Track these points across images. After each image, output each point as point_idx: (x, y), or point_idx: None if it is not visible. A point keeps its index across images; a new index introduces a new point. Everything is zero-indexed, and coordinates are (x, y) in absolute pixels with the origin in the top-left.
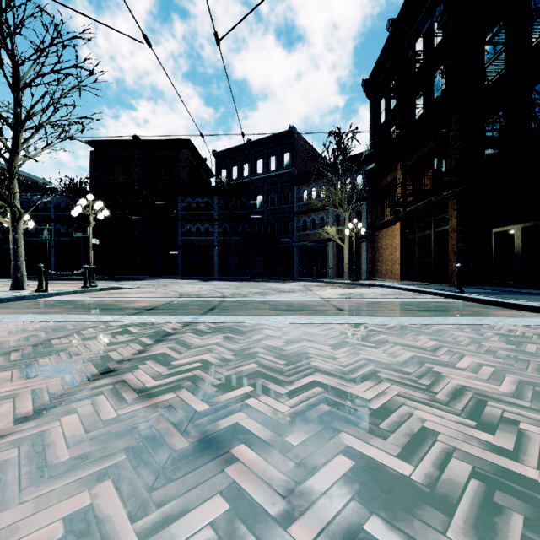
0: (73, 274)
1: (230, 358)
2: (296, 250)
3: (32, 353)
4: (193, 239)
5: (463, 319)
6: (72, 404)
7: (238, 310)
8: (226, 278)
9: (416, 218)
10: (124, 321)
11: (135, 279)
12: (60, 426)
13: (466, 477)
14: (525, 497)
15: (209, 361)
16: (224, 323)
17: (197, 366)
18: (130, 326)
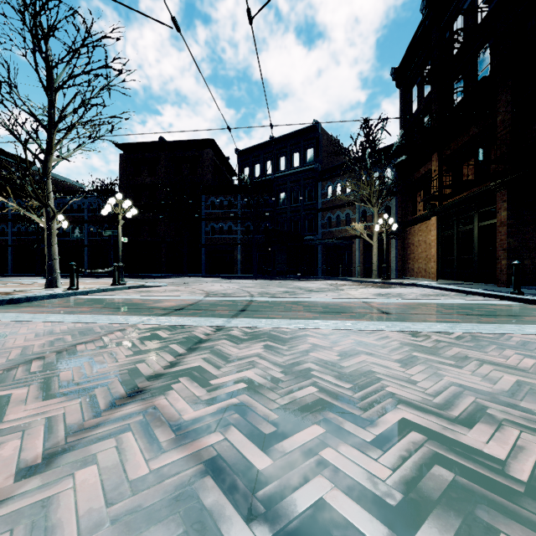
0: (104, 272)
1: (279, 376)
2: (320, 247)
3: (54, 363)
4: (216, 237)
5: None
6: (92, 446)
7: (271, 311)
8: (249, 276)
9: (455, 212)
10: (152, 323)
11: (161, 277)
12: (72, 488)
13: None
14: None
15: (255, 381)
16: (259, 328)
17: (242, 388)
18: (159, 329)
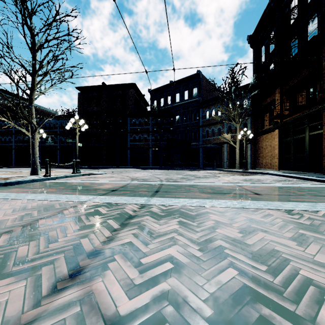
0: (69, 165)
1: (199, 255)
2: (201, 149)
3: (18, 237)
4: (137, 143)
5: None
6: None
7: (176, 192)
8: (157, 167)
9: (292, 126)
10: (96, 201)
11: (103, 168)
12: None
13: None
14: None
15: (179, 260)
16: (171, 205)
17: (169, 269)
18: (100, 206)
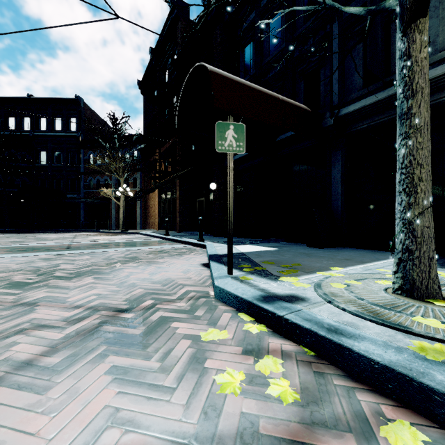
0: None
1: None
2: (83, 205)
3: None
4: None
5: (135, 248)
6: None
7: None
8: None
9: (165, 188)
10: None
11: None
12: None
13: (2, 284)
14: (16, 285)
15: None
16: None
17: None
18: None
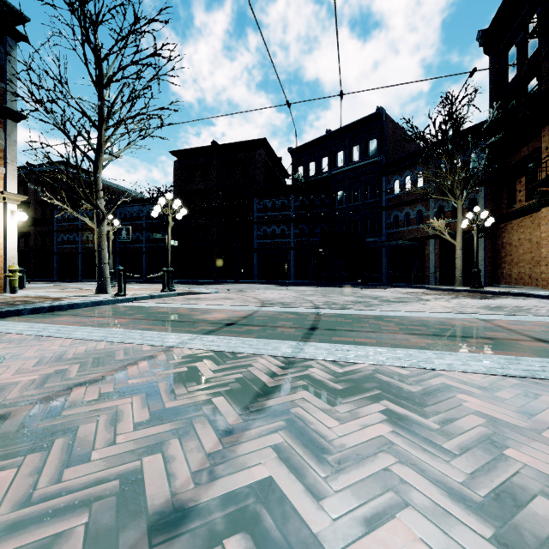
0: (160, 278)
1: None
2: (385, 250)
3: (11, 435)
4: (269, 241)
5: None
6: None
7: (354, 331)
8: (304, 282)
9: None
10: (194, 346)
11: (213, 283)
12: None
13: None
14: None
15: None
16: (352, 364)
17: None
18: (201, 358)
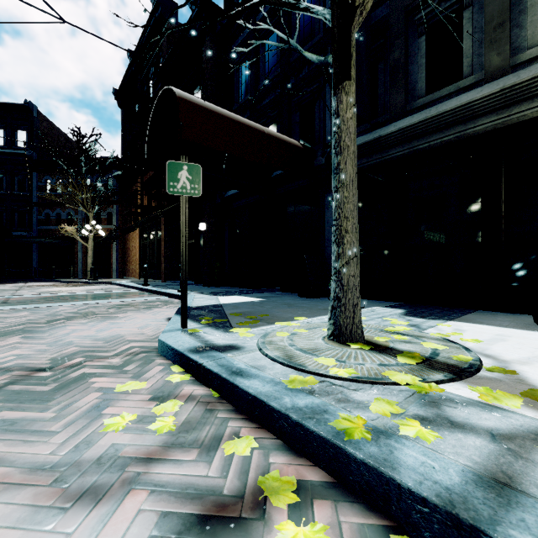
0: None
1: None
2: (36, 246)
3: None
4: None
5: (96, 301)
6: None
7: None
8: None
9: (148, 227)
10: None
11: None
12: None
13: None
14: None
15: None
16: None
17: None
18: None
